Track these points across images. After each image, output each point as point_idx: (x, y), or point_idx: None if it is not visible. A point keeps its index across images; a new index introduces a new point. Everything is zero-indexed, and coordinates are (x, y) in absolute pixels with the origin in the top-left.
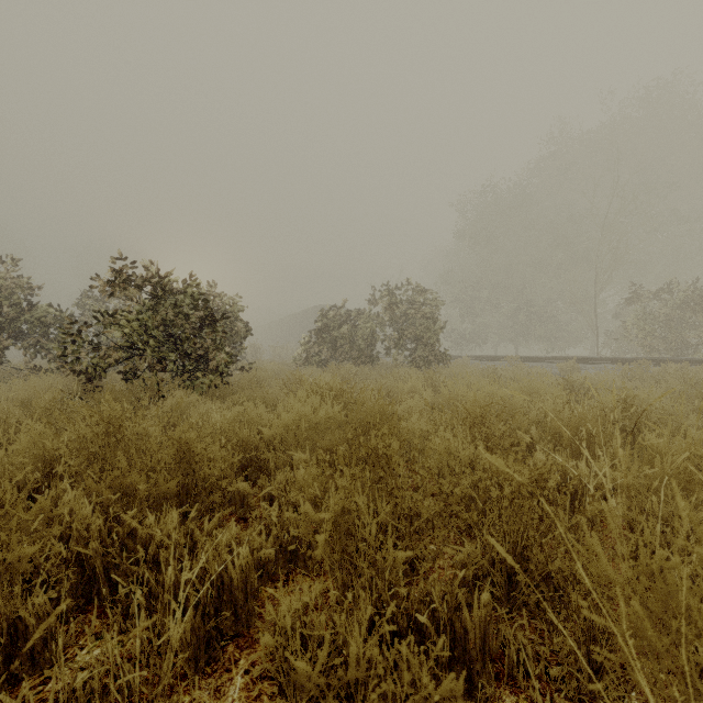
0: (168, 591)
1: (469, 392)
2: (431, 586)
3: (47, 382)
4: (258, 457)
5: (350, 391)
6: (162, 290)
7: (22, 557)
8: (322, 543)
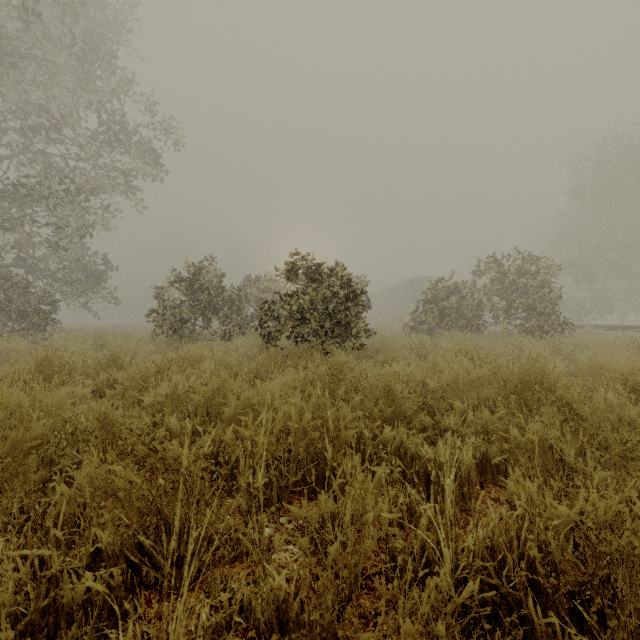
0: (419, 471)
1: (619, 361)
2: (639, 490)
3: (245, 342)
4: (425, 402)
5: (484, 356)
6: (319, 275)
7: (347, 436)
8: (536, 453)
